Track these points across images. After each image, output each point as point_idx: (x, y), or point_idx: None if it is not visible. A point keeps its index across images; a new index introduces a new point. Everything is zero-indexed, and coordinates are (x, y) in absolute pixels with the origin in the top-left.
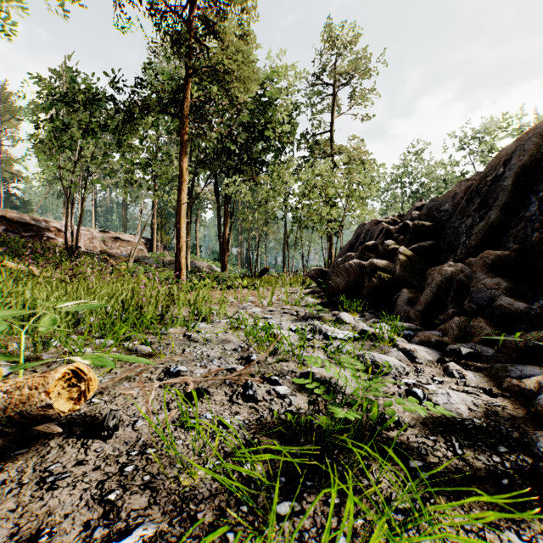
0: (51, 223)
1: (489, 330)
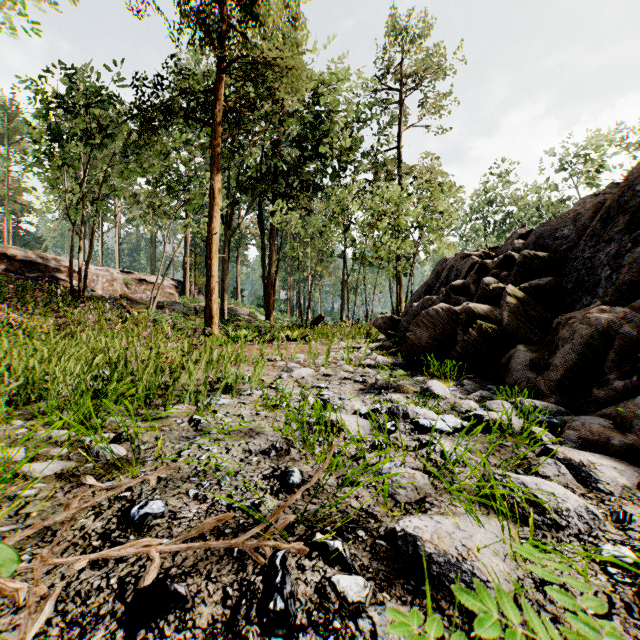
0: (62, 262)
1: None
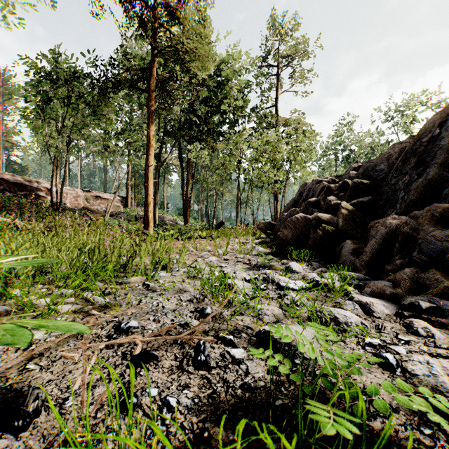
0: (42, 184)
1: (444, 282)
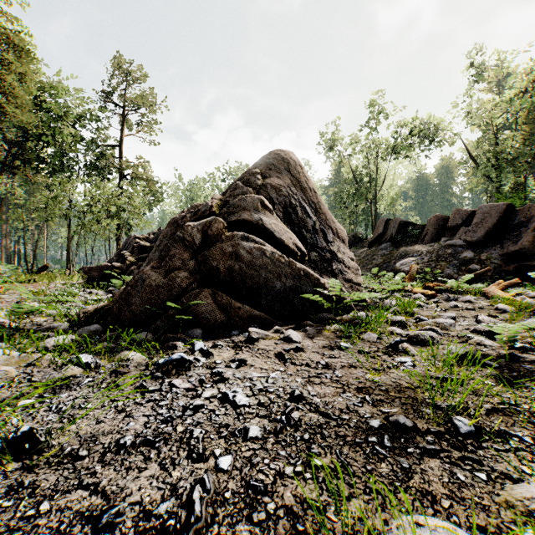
0: None
1: None
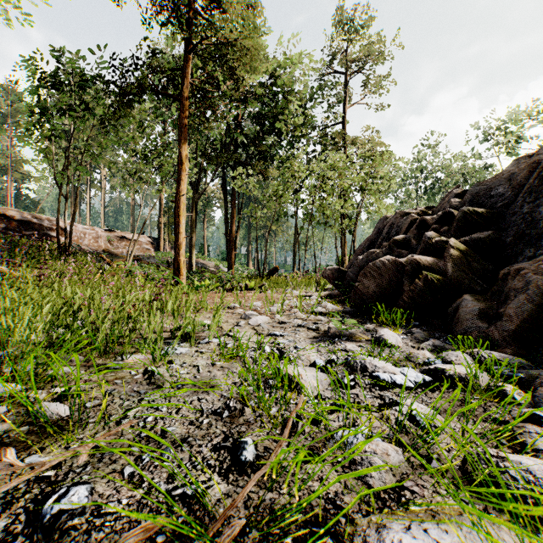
0: (54, 222)
1: None
